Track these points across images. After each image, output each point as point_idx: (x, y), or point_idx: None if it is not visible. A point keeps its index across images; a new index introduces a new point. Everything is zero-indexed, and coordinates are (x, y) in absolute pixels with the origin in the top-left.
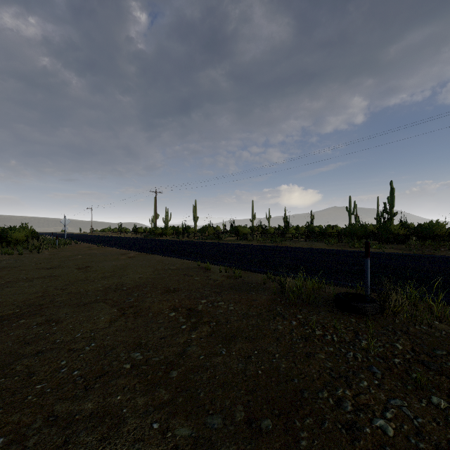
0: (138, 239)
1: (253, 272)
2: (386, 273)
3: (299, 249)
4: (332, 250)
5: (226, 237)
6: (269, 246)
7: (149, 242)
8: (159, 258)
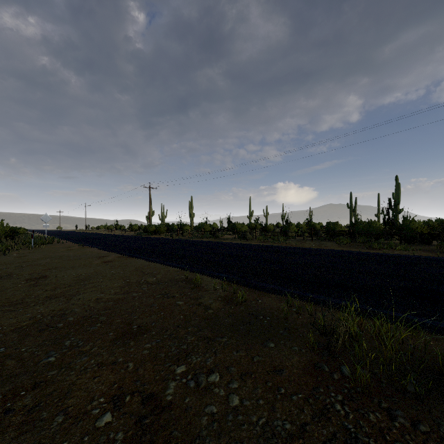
0: (129, 237)
1: (262, 291)
2: None
3: (309, 251)
4: (350, 252)
5: (223, 235)
6: (272, 246)
7: (138, 241)
8: (140, 263)
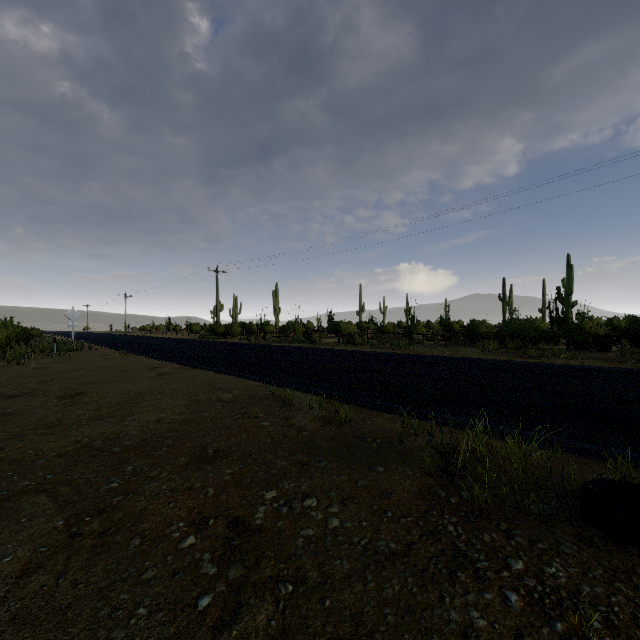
0: (188, 341)
1: (372, 409)
2: (632, 415)
3: (440, 360)
4: (496, 362)
5: (321, 338)
6: (390, 354)
7: (202, 347)
8: (208, 376)
